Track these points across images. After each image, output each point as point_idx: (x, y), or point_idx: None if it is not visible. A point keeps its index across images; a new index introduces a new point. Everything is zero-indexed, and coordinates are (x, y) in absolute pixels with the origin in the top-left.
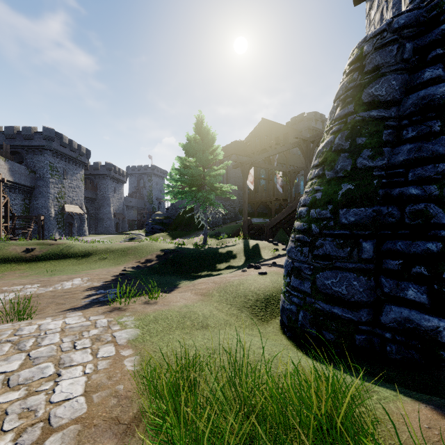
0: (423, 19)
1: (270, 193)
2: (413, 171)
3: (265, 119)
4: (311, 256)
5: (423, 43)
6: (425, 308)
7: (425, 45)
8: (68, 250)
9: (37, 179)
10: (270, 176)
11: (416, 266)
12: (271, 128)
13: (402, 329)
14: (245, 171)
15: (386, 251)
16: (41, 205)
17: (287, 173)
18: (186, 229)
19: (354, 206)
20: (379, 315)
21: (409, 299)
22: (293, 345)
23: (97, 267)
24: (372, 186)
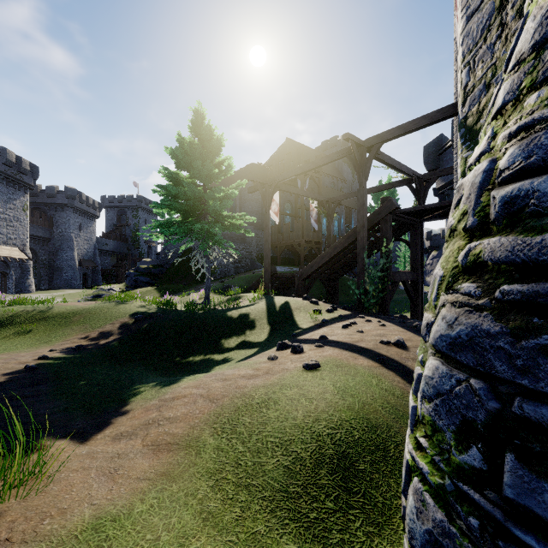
0: None
1: (298, 233)
2: None
3: (290, 139)
4: None
5: None
6: None
7: None
8: None
9: None
10: (298, 213)
11: None
12: (300, 147)
13: None
14: (266, 195)
15: None
16: None
17: (324, 203)
18: (183, 282)
19: None
20: None
21: None
22: None
23: (2, 349)
24: None
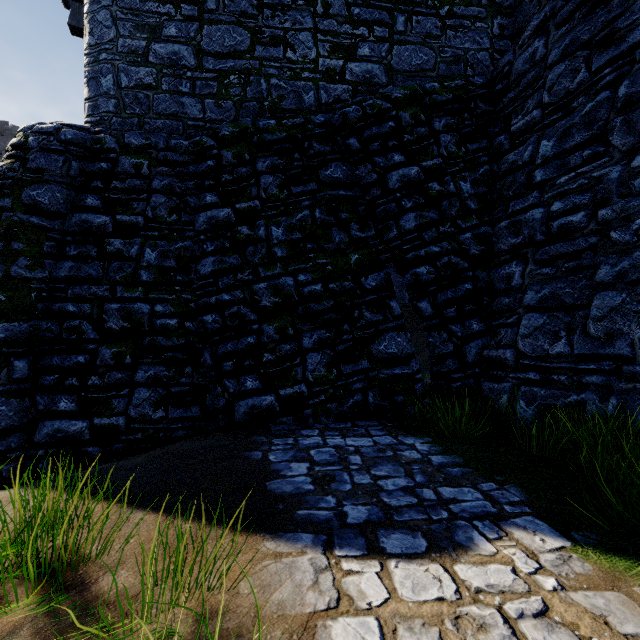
0: (90, 146)
1: None
2: (73, 289)
3: None
4: None
5: (88, 169)
6: (76, 415)
7: (90, 172)
8: None
9: None
10: None
11: (70, 378)
12: None
13: (55, 440)
14: None
15: (44, 367)
16: None
17: None
18: None
19: (6, 321)
20: (34, 435)
21: (62, 410)
22: None
23: None
24: (30, 299)
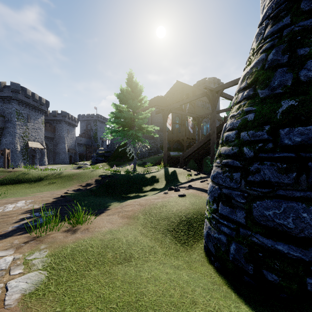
0: None
1: (182, 134)
2: None
3: (178, 81)
4: (245, 183)
5: None
6: None
7: None
8: (23, 176)
9: (6, 121)
10: (183, 122)
11: None
12: (183, 87)
13: None
14: (165, 115)
15: None
16: (9, 142)
17: (196, 118)
18: (121, 160)
19: (299, 125)
20: None
21: None
22: (227, 285)
23: (46, 190)
24: None
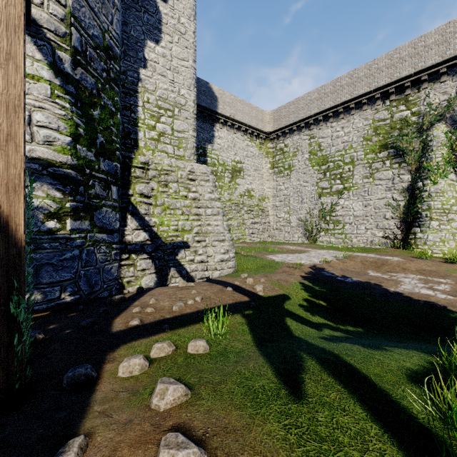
0: None
1: None
2: None
3: None
4: None
5: None
6: None
7: None
8: None
9: None
10: None
11: None
12: None
13: None
14: None
15: None
16: None
17: None
18: None
19: None
20: None
21: None
22: None
23: None
24: None
